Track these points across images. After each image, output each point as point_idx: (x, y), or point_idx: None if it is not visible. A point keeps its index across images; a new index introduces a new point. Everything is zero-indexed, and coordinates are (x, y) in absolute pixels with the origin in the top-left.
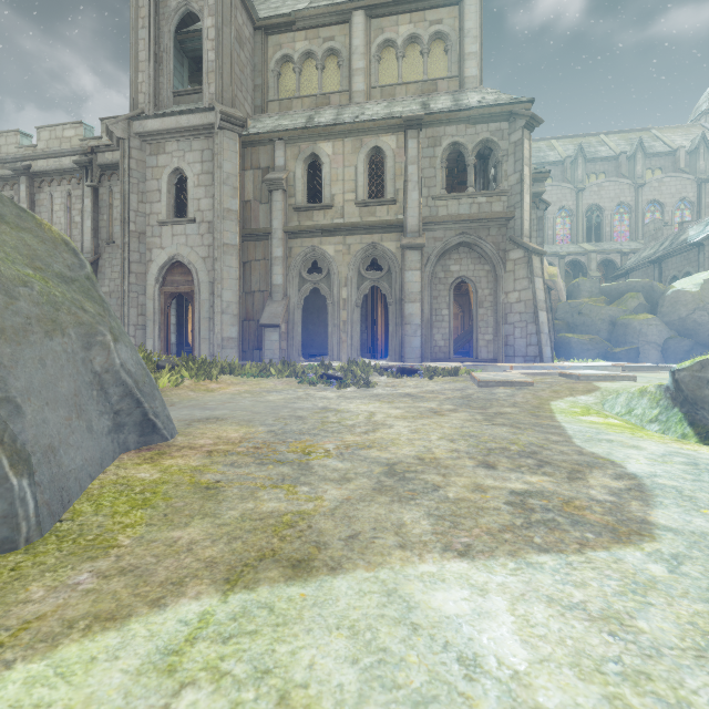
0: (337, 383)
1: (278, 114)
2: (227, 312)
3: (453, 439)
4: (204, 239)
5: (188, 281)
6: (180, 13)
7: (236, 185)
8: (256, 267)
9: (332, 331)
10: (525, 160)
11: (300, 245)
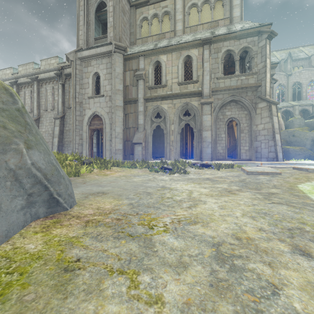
0: (169, 172)
1: (141, 44)
2: (117, 137)
3: (253, 216)
4: (107, 104)
5: (101, 123)
6: (97, 2)
7: (121, 78)
8: (131, 116)
9: (166, 146)
10: (267, 55)
11: (151, 105)
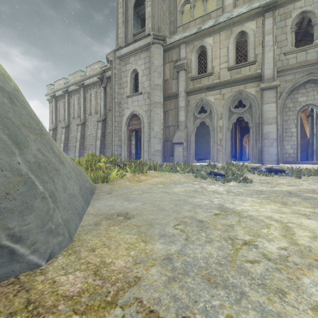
0: (222, 179)
1: (182, 32)
2: (156, 137)
3: None
4: (145, 102)
5: (139, 123)
6: None
7: (160, 71)
8: (170, 113)
9: (213, 145)
10: None
11: (194, 98)
